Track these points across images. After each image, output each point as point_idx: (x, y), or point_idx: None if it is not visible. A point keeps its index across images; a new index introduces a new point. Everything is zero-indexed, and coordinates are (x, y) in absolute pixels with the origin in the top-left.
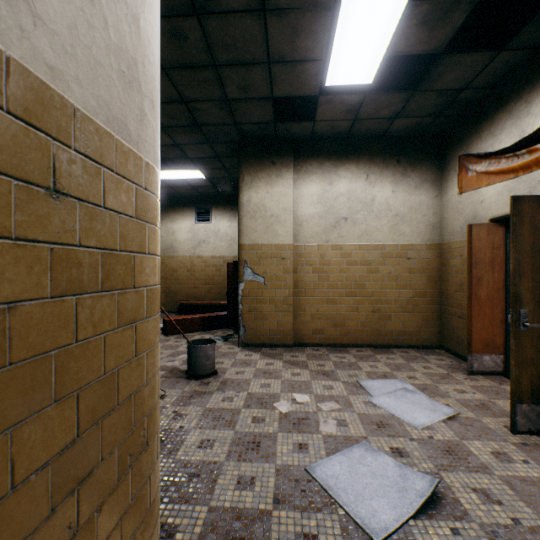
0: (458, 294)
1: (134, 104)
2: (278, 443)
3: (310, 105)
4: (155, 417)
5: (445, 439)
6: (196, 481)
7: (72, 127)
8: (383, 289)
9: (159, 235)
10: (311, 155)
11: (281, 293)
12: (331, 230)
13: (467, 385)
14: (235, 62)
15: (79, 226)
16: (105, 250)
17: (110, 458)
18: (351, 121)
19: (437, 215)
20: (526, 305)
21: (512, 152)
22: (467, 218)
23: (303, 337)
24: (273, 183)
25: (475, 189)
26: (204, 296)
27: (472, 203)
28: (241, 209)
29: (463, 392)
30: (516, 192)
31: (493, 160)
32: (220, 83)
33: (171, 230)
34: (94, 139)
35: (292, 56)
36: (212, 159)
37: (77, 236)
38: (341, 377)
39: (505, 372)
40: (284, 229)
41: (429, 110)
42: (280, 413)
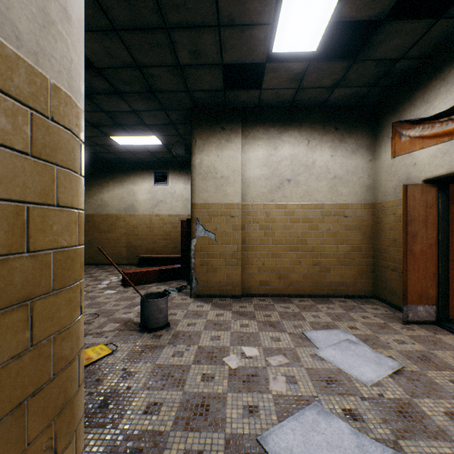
0: (391, 248)
1: None
2: (227, 406)
3: (257, 75)
4: (72, 413)
5: (396, 397)
6: None
7: None
8: (323, 244)
9: (80, 184)
10: (258, 122)
11: (230, 248)
12: (275, 191)
13: (405, 335)
14: (186, 25)
15: None
16: None
17: None
18: (295, 89)
19: (371, 177)
20: None
21: (447, 116)
22: (401, 180)
23: (250, 289)
24: (223, 147)
25: (408, 153)
26: (162, 250)
27: (405, 166)
28: (194, 171)
29: (403, 343)
30: (451, 154)
31: (426, 125)
32: (172, 48)
33: (132, 192)
34: None
35: (241, 20)
36: (167, 126)
37: None
38: (287, 328)
39: (438, 321)
40: (233, 190)
41: (367, 80)
42: (230, 370)
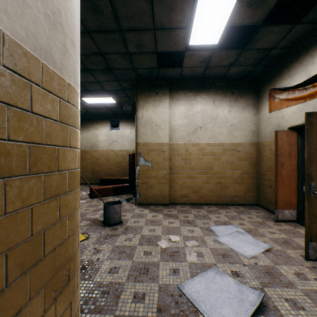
0: (268, 173)
1: (58, 40)
2: (160, 269)
3: (179, 58)
4: (75, 260)
5: (265, 264)
6: (106, 297)
7: (0, 48)
8: (223, 170)
9: (78, 135)
10: (180, 89)
11: (162, 172)
12: (192, 134)
13: (275, 228)
14: (133, 29)
15: (8, 125)
16: (32, 143)
17: (37, 297)
18: (204, 67)
19: (255, 125)
20: (315, 180)
21: (302, 86)
22: (274, 127)
23: (175, 199)
24: (157, 105)
25: (279, 109)
26: (115, 174)
27: (277, 118)
28: (137, 121)
29: (273, 233)
30: (305, 111)
31: (290, 92)
32: (124, 42)
33: (95, 134)
34: (22, 60)
35: (168, 25)
36: (119, 91)
37: (5, 132)
38: (198, 224)
39: (297, 220)
40: (164, 134)
41: (252, 62)
42: (161, 248)
